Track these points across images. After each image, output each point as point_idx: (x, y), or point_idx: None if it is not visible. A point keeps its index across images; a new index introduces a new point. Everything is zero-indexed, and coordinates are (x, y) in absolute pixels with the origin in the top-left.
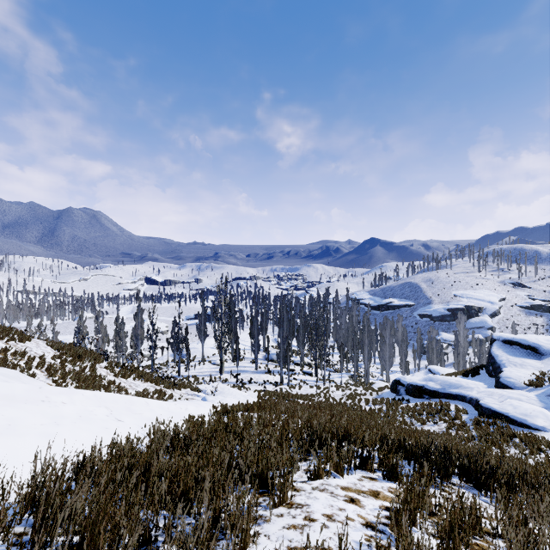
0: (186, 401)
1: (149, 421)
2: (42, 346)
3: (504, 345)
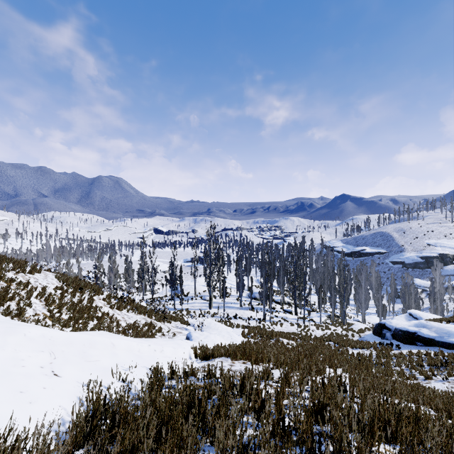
0: (166, 340)
1: (101, 373)
2: (49, 278)
3: None
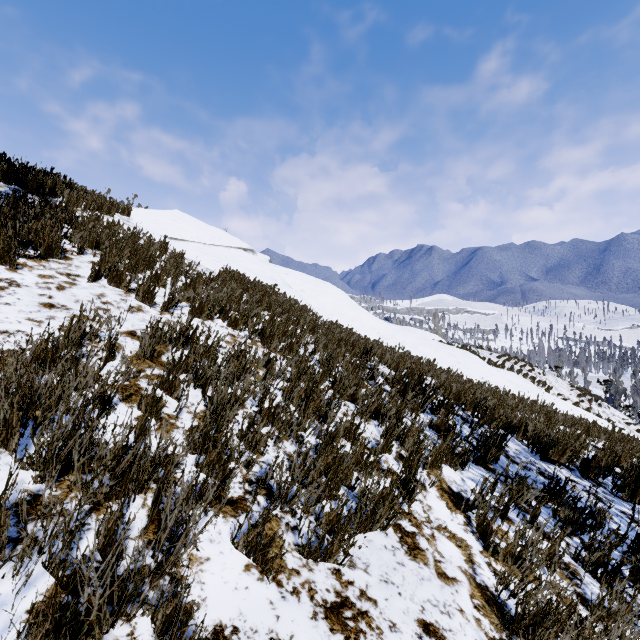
0: None
1: None
2: (559, 383)
3: None
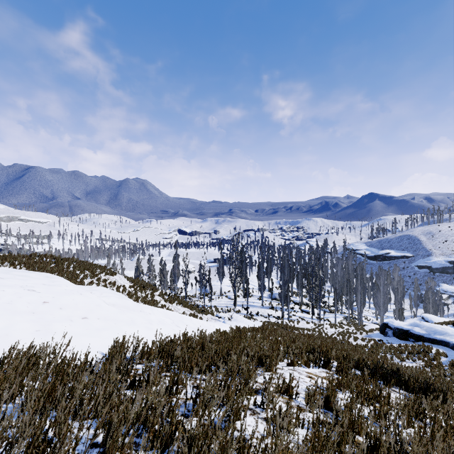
0: (213, 322)
1: (193, 329)
2: (122, 279)
3: None
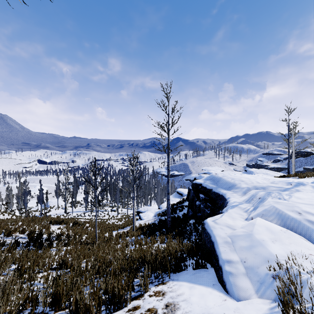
0: None
1: None
2: None
3: (176, 193)
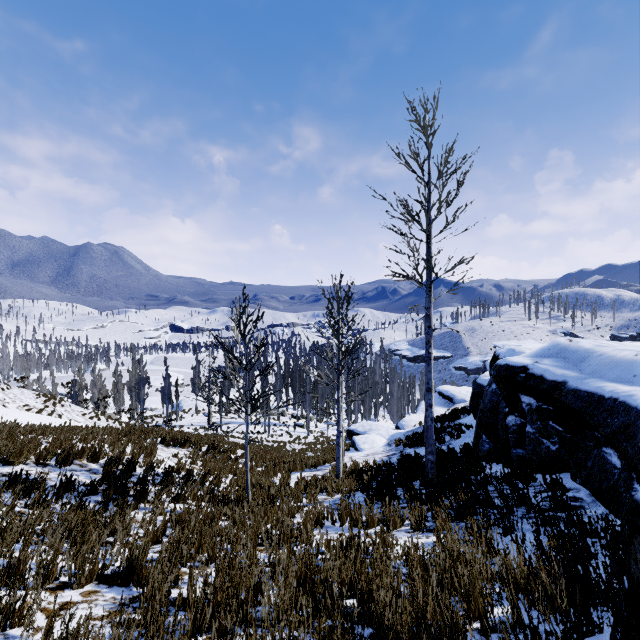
0: None
1: None
2: (26, 393)
3: (436, 396)
